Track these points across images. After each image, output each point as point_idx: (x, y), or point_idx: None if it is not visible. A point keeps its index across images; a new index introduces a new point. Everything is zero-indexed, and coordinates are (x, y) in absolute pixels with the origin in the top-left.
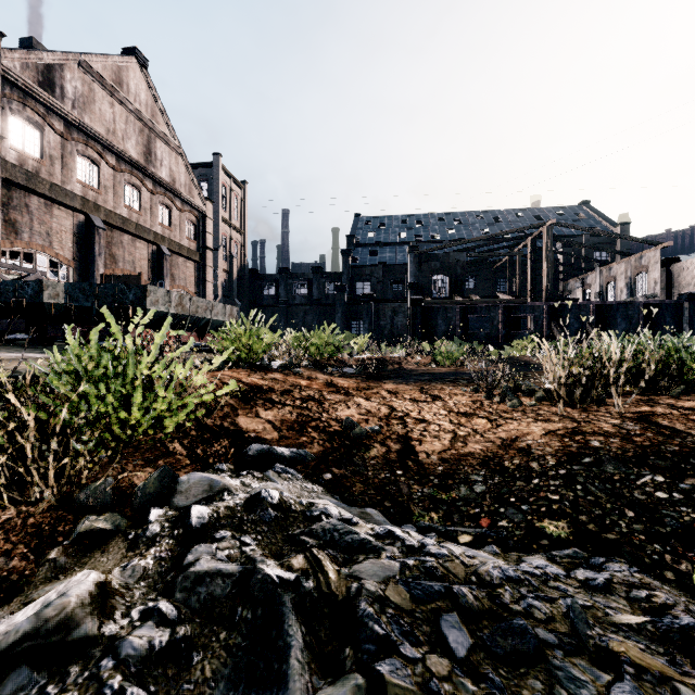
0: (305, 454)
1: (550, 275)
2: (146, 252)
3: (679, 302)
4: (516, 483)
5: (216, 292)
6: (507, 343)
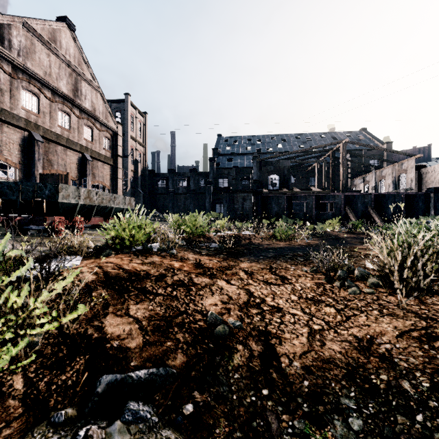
0: (166, 373)
1: (344, 175)
2: (74, 158)
3: (427, 193)
4: (397, 419)
5: (126, 185)
6: (317, 220)
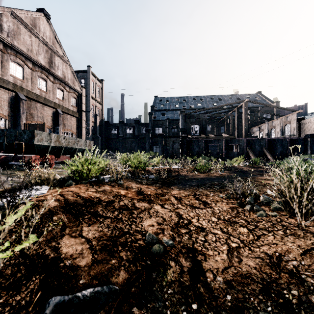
0: (109, 291)
1: (246, 125)
2: (49, 112)
3: (306, 138)
4: None
5: (88, 132)
6: (227, 157)
